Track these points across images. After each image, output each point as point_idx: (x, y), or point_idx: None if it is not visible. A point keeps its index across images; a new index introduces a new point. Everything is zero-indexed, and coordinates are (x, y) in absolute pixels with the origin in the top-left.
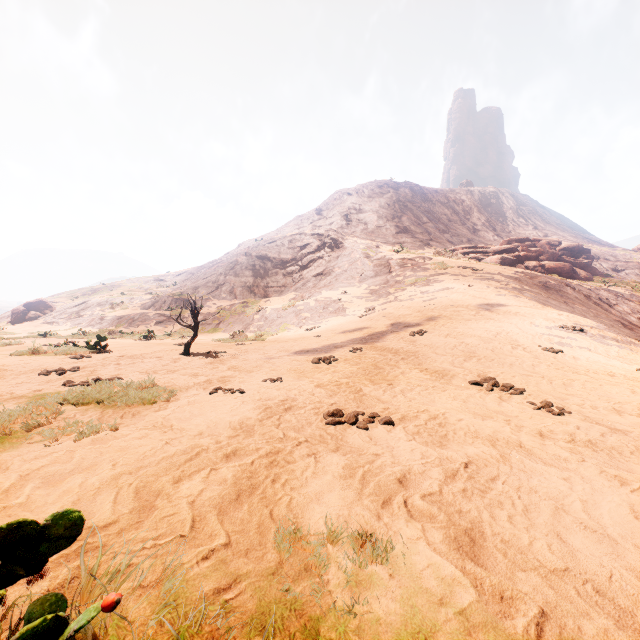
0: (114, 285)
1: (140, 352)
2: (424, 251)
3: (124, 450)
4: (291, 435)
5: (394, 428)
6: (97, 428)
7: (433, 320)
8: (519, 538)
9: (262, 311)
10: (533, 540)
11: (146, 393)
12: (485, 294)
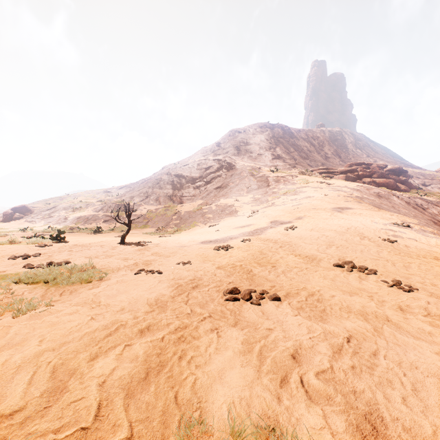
0: (75, 195)
1: (89, 242)
2: (292, 171)
3: (54, 325)
4: (197, 310)
5: (281, 303)
6: (37, 304)
7: (300, 219)
8: (420, 426)
9: (178, 213)
10: (436, 429)
11: (84, 274)
12: (337, 201)
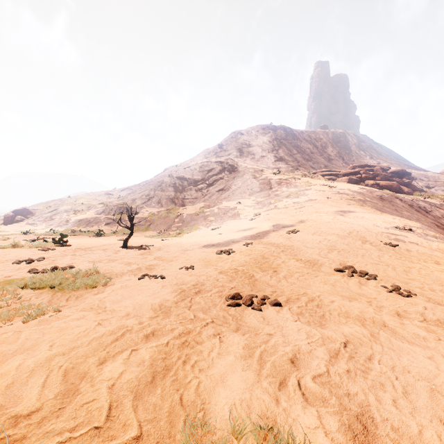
0: (77, 197)
1: (92, 245)
2: (294, 174)
3: (63, 331)
4: (200, 316)
5: (281, 309)
6: (45, 310)
7: (303, 222)
8: (408, 426)
9: (180, 216)
10: (422, 429)
11: (89, 279)
12: (339, 204)
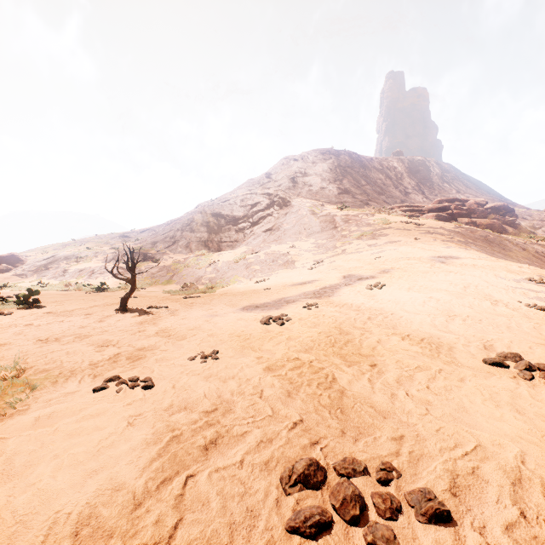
0: (83, 241)
1: (75, 307)
2: (364, 209)
3: None
4: None
5: (460, 541)
6: None
7: (387, 272)
8: None
9: (214, 264)
10: None
11: None
12: (434, 246)
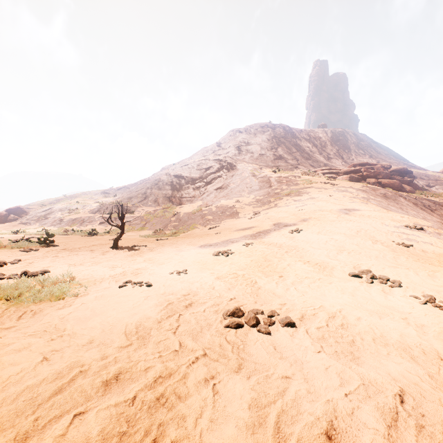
0: (72, 196)
1: (80, 246)
2: (294, 172)
3: None
4: (188, 344)
5: (296, 331)
6: None
7: (305, 221)
8: None
9: (177, 215)
10: None
11: (57, 288)
12: (343, 202)
